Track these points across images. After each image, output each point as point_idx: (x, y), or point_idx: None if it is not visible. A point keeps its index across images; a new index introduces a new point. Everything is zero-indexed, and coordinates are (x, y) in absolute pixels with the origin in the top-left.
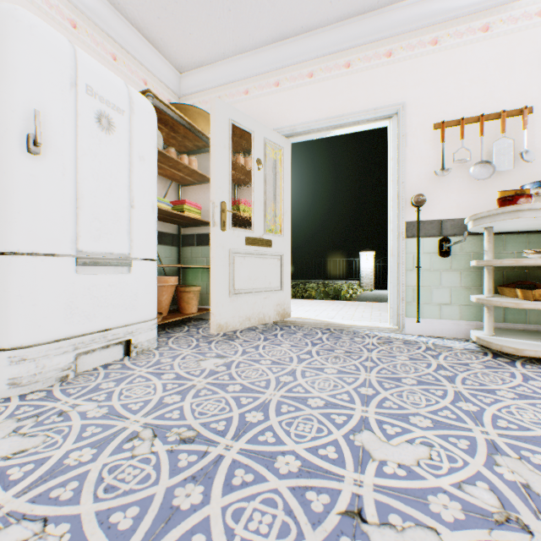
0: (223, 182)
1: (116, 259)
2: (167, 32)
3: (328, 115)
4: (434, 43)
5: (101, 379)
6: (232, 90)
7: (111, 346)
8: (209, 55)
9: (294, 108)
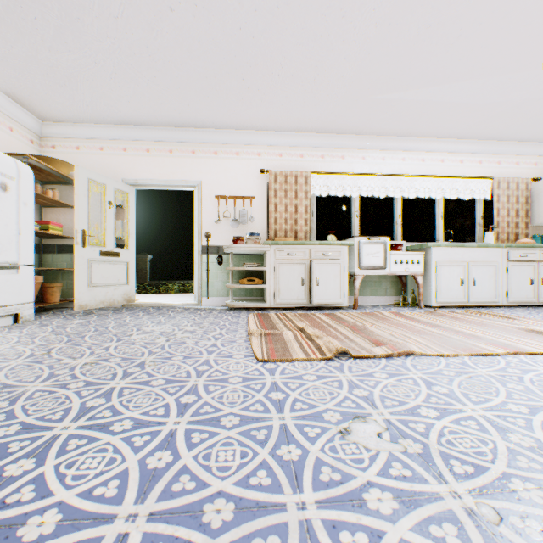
0: (84, 217)
1: (10, 265)
2: (35, 102)
3: (159, 178)
4: (216, 154)
5: (9, 329)
6: (90, 144)
7: (6, 316)
8: (70, 119)
9: (137, 168)
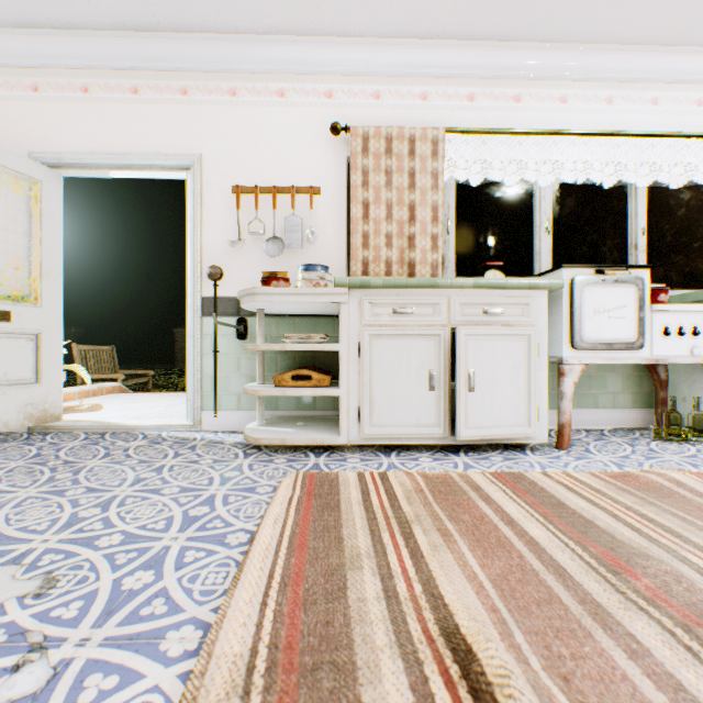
0: None
1: None
2: None
3: (110, 149)
4: (234, 94)
5: None
6: None
7: None
8: None
9: (62, 129)
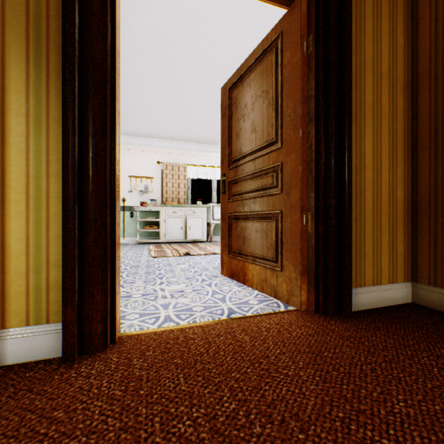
0: None
1: None
2: None
3: None
4: (129, 150)
5: None
6: None
7: None
8: None
9: None
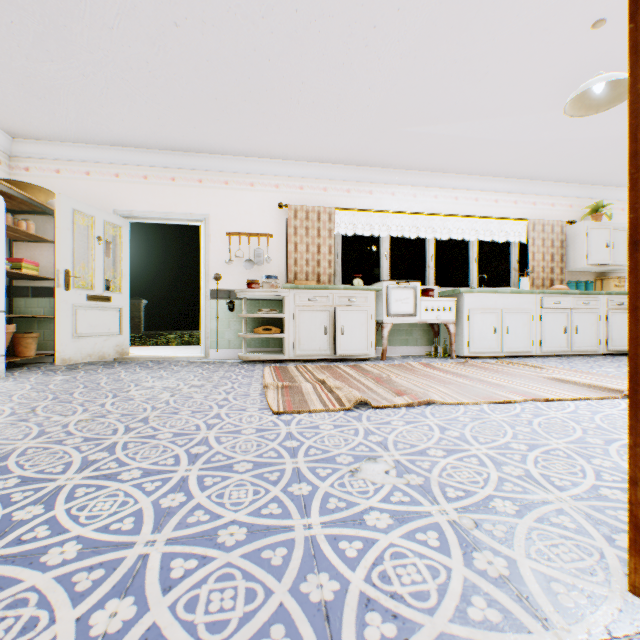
0: (68, 255)
1: None
2: (5, 116)
3: (159, 210)
4: (227, 184)
5: None
6: (74, 167)
7: None
8: (49, 136)
9: (133, 198)
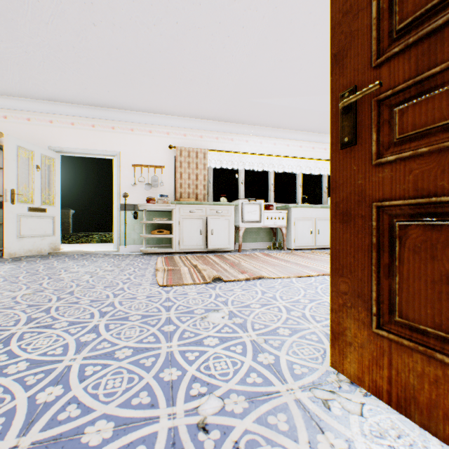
0: (13, 178)
1: None
2: None
3: (83, 147)
4: (132, 130)
5: None
6: (18, 114)
7: None
8: None
9: (63, 138)
